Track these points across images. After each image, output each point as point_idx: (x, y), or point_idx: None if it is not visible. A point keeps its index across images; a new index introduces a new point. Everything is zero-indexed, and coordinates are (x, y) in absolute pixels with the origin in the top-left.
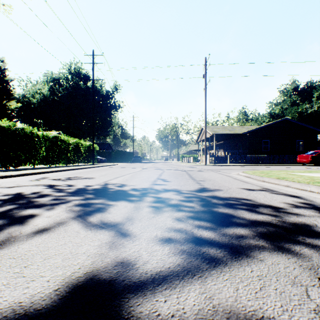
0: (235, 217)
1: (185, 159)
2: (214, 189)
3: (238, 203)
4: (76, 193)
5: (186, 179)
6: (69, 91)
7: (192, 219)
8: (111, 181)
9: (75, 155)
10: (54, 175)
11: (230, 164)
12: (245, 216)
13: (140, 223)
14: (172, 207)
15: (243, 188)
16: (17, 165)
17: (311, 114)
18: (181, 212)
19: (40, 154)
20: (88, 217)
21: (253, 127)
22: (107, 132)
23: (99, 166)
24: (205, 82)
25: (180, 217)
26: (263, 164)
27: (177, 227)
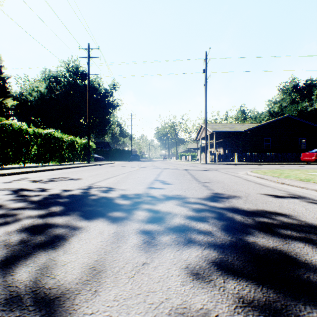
0: (299, 263)
1: (184, 158)
2: (229, 196)
3: (278, 223)
4: (41, 203)
5: (189, 181)
6: (66, 89)
7: (220, 273)
8: (99, 184)
9: (70, 153)
10: (38, 175)
11: (231, 162)
12: (316, 260)
13: (113, 291)
14: (177, 235)
15: (265, 194)
16: (3, 163)
17: (311, 112)
18: (195, 249)
19: (30, 152)
20: (18, 265)
21: (254, 125)
22: (105, 130)
23: (94, 165)
24: (205, 77)
25: (194, 264)
26: (265, 162)
27: (195, 306)
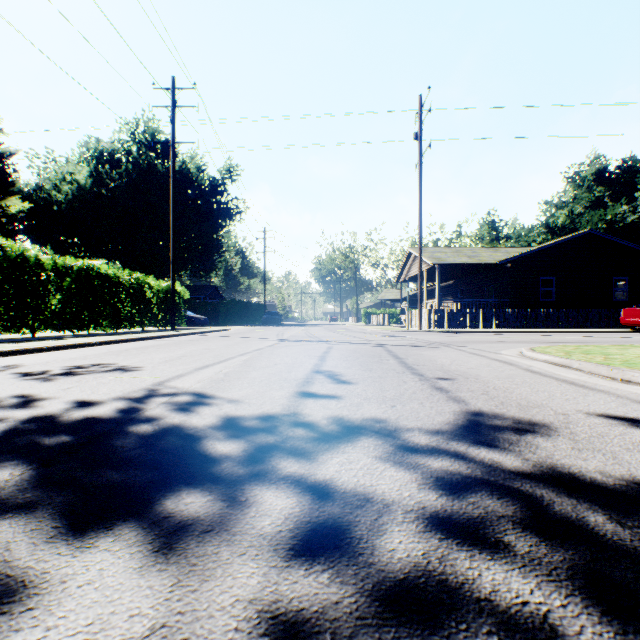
0: None
1: (373, 319)
2: (519, 423)
3: None
4: None
5: (395, 374)
6: (132, 178)
7: None
8: (177, 383)
9: (134, 309)
10: (49, 358)
11: (472, 328)
12: None
13: None
14: None
15: (611, 416)
16: None
17: (633, 226)
18: None
19: (46, 306)
20: None
21: (519, 251)
22: (212, 262)
23: (185, 334)
24: (419, 150)
25: None
26: (544, 328)
27: None
